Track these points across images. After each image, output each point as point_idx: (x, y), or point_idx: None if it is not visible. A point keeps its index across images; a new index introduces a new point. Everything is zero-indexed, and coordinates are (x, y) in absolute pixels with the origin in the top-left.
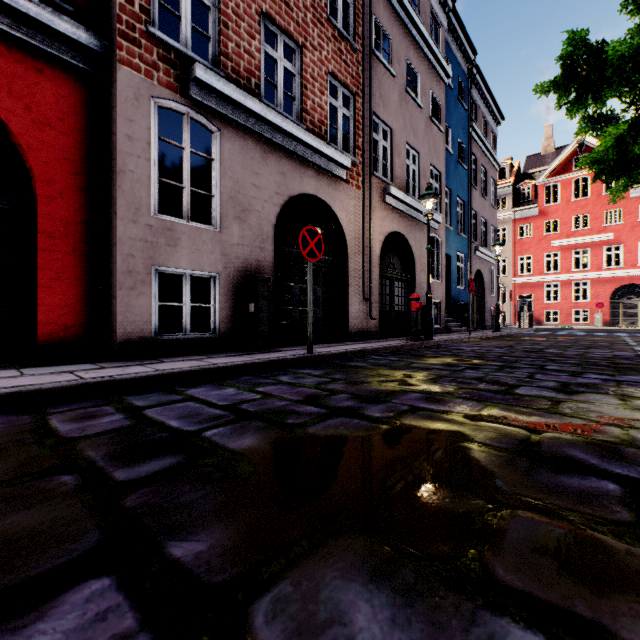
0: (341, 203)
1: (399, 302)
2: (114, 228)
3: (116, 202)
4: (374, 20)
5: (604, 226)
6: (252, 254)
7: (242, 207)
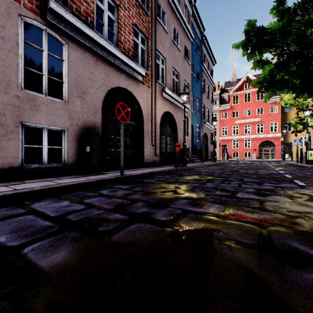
0: (140, 94)
1: (169, 147)
2: None
3: None
4: (157, 2)
5: (256, 115)
6: (88, 118)
7: (82, 90)
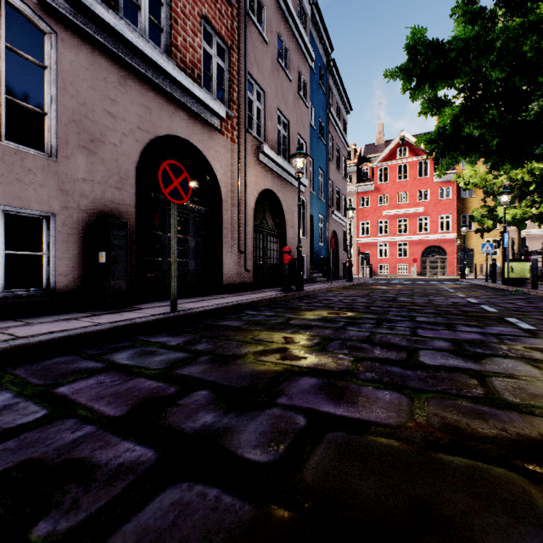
0: (215, 153)
1: (271, 255)
2: None
3: None
4: None
5: (417, 202)
6: (105, 194)
7: (91, 135)
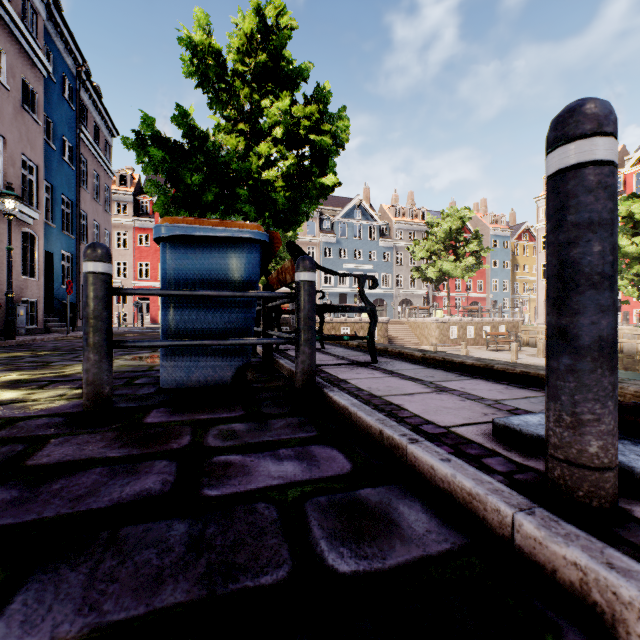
0: None
1: None
2: None
3: None
4: None
5: None
6: None
7: None
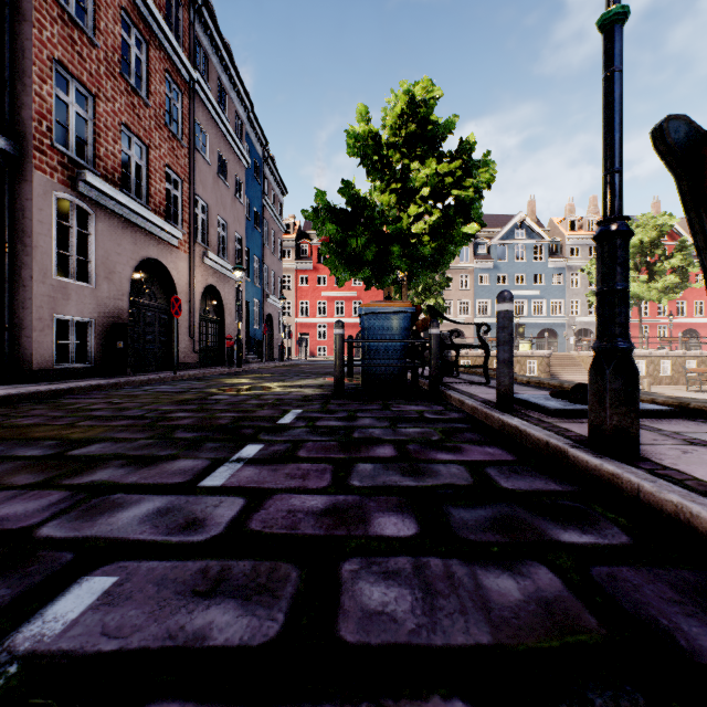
0: (174, 264)
1: (212, 339)
2: (29, 287)
3: (32, 269)
4: (196, 121)
5: (353, 286)
6: (116, 304)
7: (110, 270)
